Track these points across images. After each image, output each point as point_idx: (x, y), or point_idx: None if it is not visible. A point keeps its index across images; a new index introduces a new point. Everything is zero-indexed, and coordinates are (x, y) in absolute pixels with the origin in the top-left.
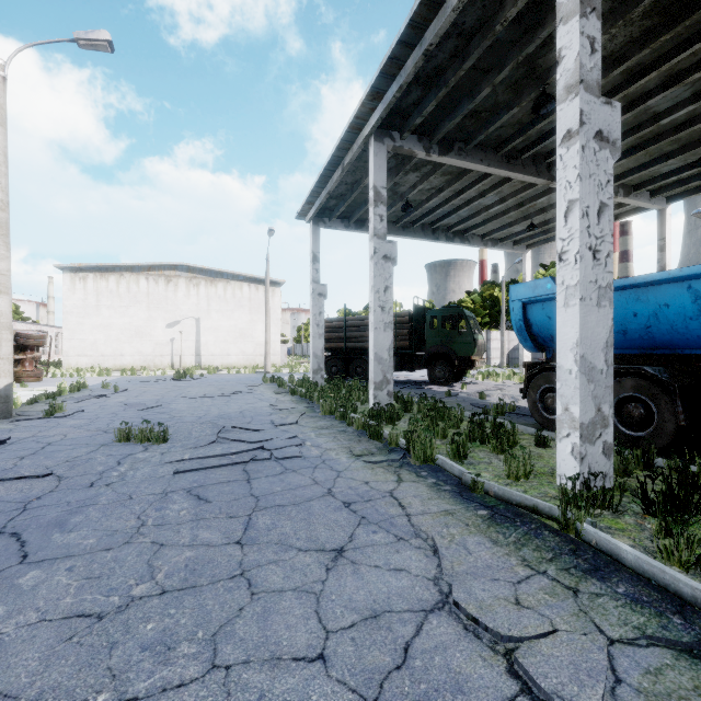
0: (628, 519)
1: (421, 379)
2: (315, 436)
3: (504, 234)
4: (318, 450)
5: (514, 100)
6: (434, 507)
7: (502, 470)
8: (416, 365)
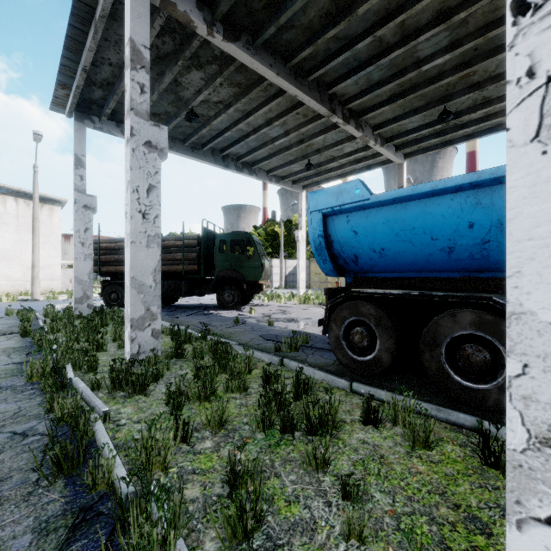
0: None
1: (212, 303)
2: None
3: (286, 173)
4: None
5: None
6: None
7: None
8: (206, 289)
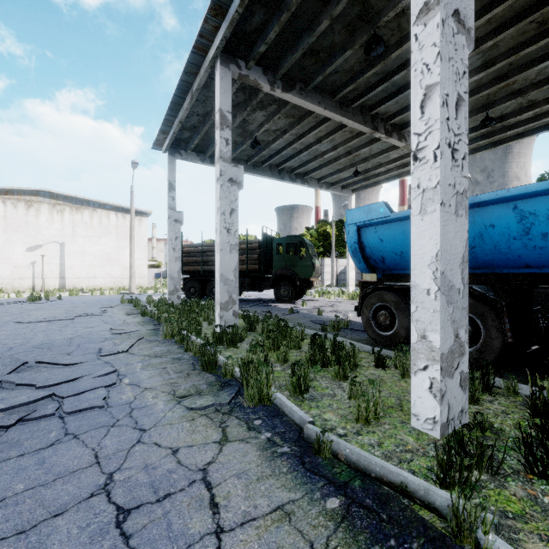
0: (515, 488)
1: (269, 297)
2: (141, 368)
3: (335, 179)
4: (132, 392)
5: (348, 42)
6: (263, 501)
7: (348, 406)
8: (265, 285)
